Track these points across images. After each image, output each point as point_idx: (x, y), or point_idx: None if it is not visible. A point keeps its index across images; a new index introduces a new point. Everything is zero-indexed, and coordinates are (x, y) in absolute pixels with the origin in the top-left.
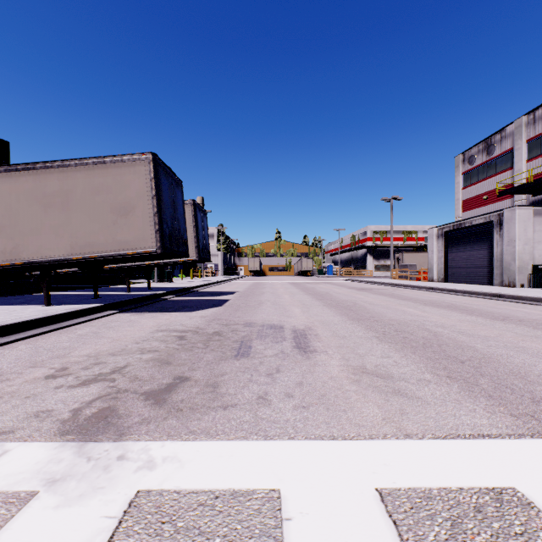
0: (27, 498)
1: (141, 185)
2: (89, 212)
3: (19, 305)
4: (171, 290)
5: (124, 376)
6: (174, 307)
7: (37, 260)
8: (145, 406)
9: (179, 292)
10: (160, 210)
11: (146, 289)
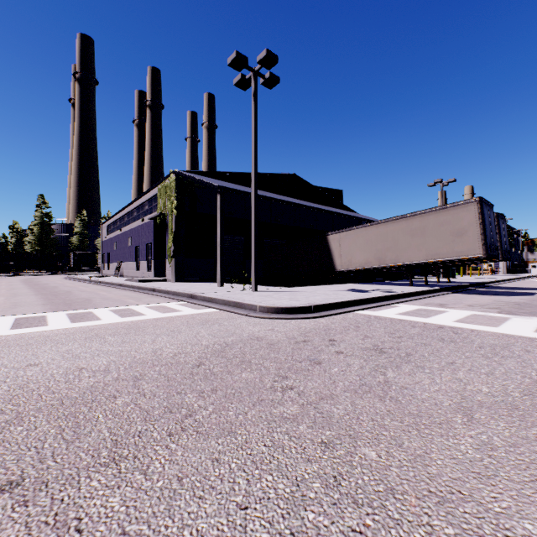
0: (510, 317)
1: (470, 218)
2: (436, 236)
3: (394, 285)
4: (471, 283)
5: (503, 309)
6: (488, 293)
7: (407, 263)
8: (526, 314)
9: (476, 286)
10: (484, 231)
11: (446, 282)
